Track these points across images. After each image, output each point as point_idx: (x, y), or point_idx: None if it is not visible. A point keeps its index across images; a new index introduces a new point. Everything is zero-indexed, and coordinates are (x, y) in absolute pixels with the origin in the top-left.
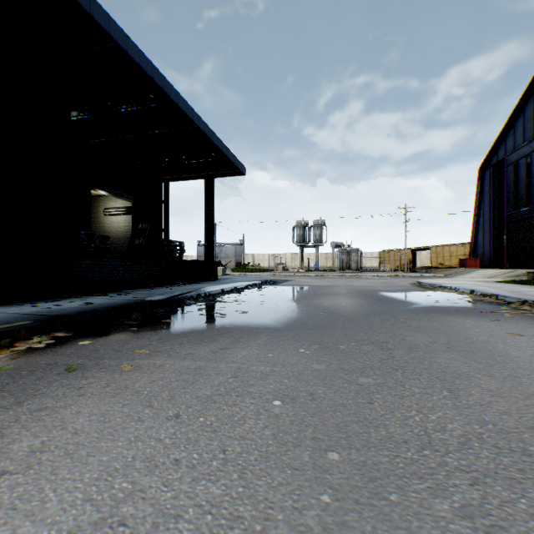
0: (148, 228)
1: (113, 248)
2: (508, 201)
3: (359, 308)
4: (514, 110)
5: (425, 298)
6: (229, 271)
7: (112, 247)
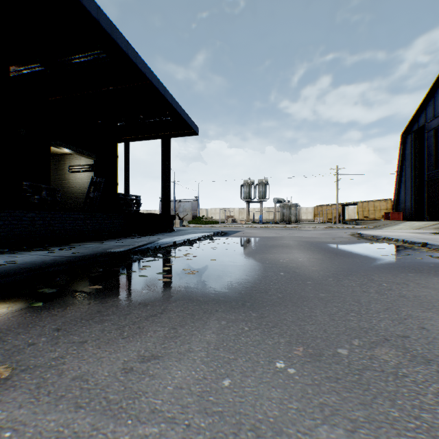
0: (103, 181)
1: (78, 202)
2: (429, 162)
3: (320, 265)
4: (434, 82)
5: (380, 251)
6: (185, 223)
7: (76, 201)
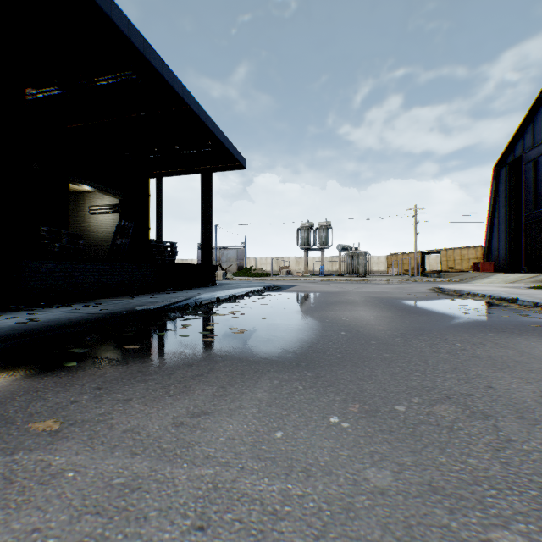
0: (133, 226)
1: (100, 250)
2: (527, 201)
3: (388, 324)
4: (533, 104)
5: (461, 308)
6: (229, 275)
7: (98, 249)
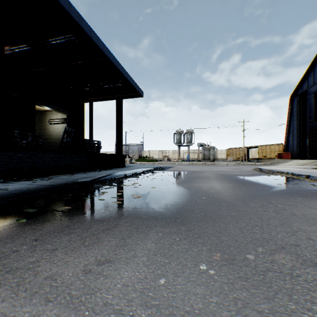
0: (74, 130)
1: (55, 145)
2: (310, 117)
3: (232, 191)
4: (314, 59)
5: (275, 181)
6: (133, 161)
7: (54, 145)
